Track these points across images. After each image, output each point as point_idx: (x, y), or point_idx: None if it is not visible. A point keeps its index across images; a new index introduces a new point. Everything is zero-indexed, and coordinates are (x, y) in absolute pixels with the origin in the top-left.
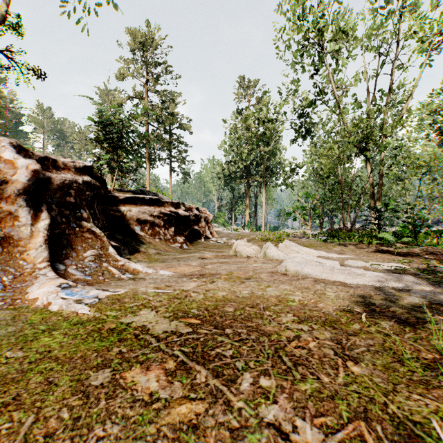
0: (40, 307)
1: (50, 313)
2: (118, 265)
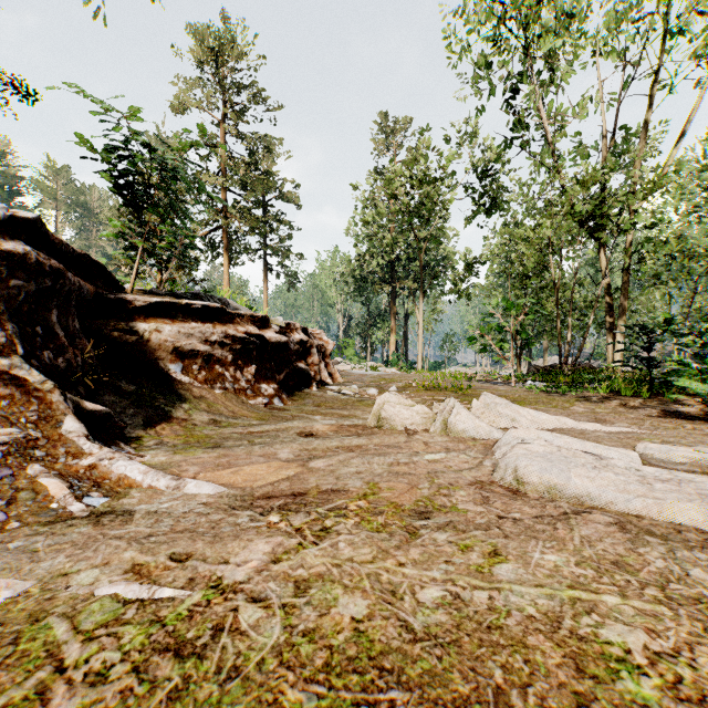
0: None
1: None
2: (79, 467)
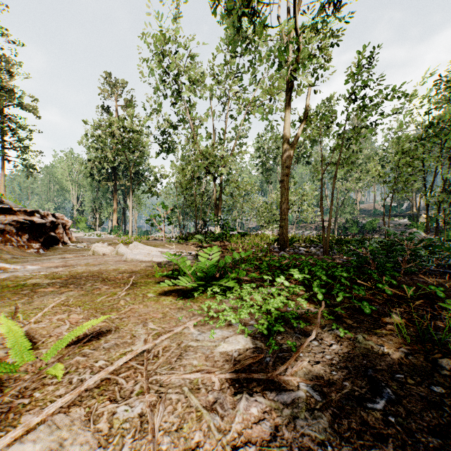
0: None
1: None
2: None
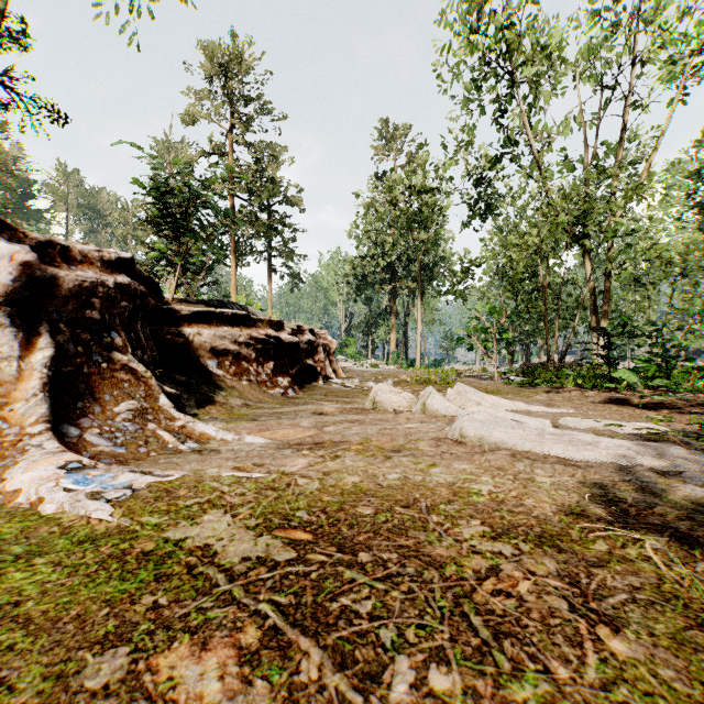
0: (24, 507)
1: (39, 518)
2: (175, 427)
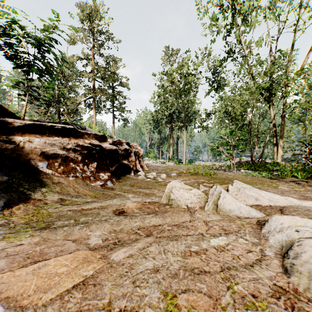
0: None
1: None
2: None
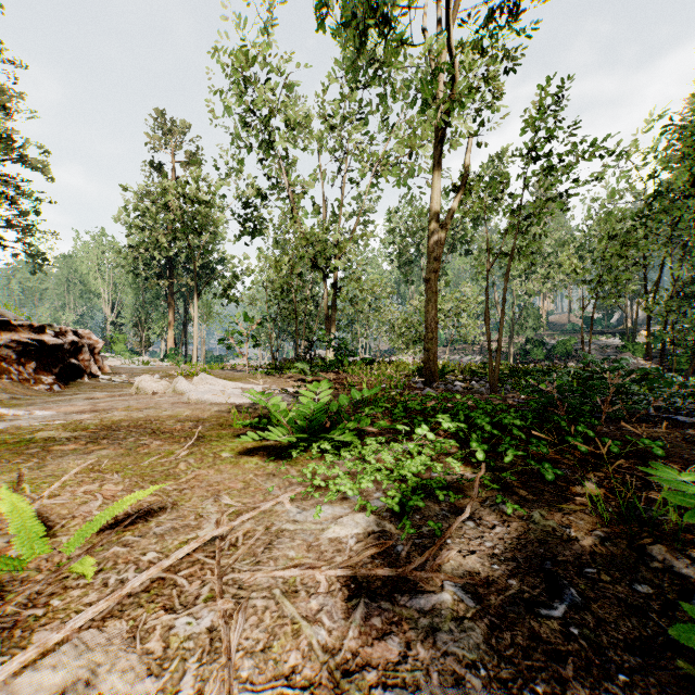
0: None
1: None
2: None
